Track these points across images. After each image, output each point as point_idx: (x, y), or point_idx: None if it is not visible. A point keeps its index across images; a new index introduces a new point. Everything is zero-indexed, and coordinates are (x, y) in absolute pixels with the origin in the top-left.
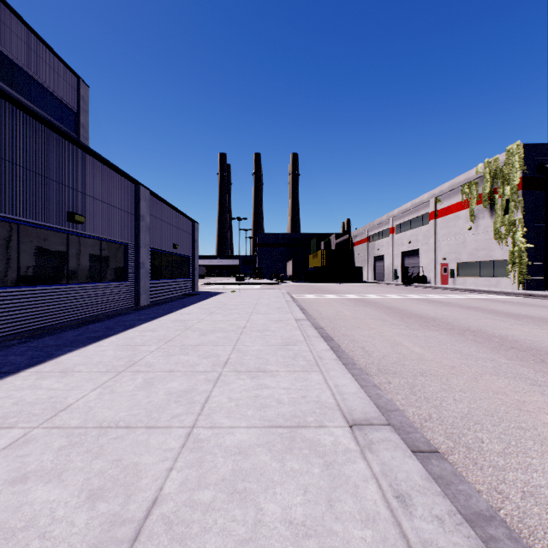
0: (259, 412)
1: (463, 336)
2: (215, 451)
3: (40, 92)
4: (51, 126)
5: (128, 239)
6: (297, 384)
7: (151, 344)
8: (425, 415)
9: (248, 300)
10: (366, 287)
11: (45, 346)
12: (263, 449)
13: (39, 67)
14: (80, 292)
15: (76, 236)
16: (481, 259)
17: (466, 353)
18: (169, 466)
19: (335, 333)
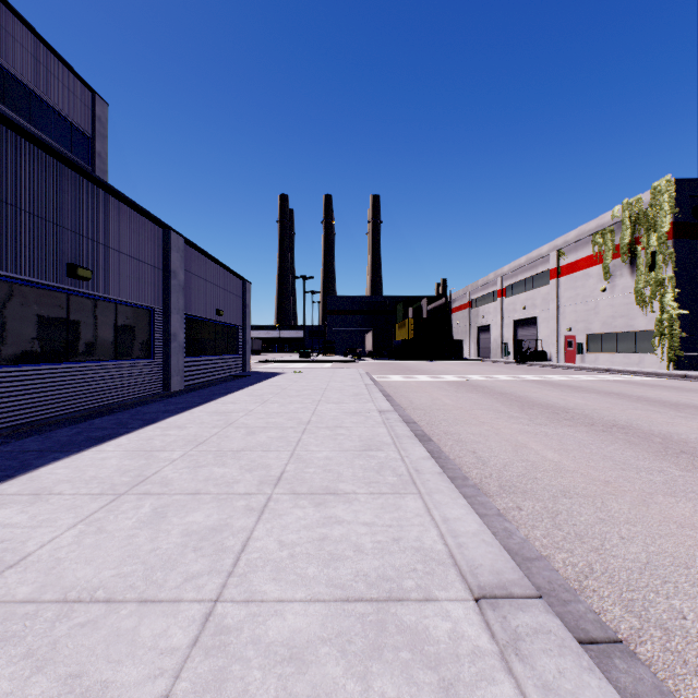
0: (325, 569)
1: (610, 434)
2: (248, 655)
3: (42, 109)
4: (43, 145)
5: (154, 302)
6: (385, 515)
7: (175, 449)
8: (583, 566)
9: (315, 384)
10: (469, 366)
11: (23, 451)
12: (331, 649)
13: (41, 76)
14: (86, 373)
15: (81, 298)
16: (619, 329)
17: (620, 460)
18: (164, 690)
19: (433, 430)
